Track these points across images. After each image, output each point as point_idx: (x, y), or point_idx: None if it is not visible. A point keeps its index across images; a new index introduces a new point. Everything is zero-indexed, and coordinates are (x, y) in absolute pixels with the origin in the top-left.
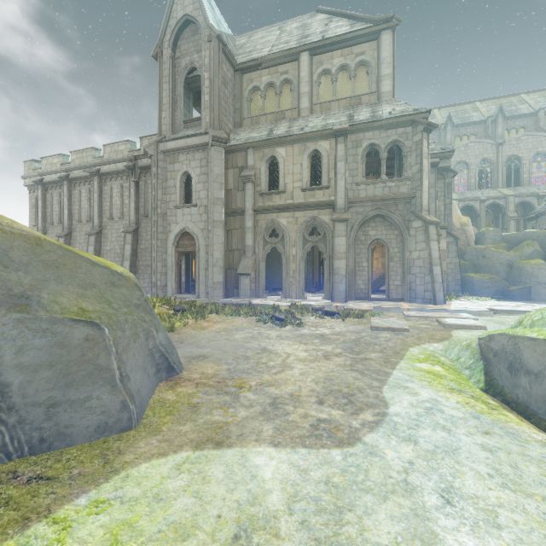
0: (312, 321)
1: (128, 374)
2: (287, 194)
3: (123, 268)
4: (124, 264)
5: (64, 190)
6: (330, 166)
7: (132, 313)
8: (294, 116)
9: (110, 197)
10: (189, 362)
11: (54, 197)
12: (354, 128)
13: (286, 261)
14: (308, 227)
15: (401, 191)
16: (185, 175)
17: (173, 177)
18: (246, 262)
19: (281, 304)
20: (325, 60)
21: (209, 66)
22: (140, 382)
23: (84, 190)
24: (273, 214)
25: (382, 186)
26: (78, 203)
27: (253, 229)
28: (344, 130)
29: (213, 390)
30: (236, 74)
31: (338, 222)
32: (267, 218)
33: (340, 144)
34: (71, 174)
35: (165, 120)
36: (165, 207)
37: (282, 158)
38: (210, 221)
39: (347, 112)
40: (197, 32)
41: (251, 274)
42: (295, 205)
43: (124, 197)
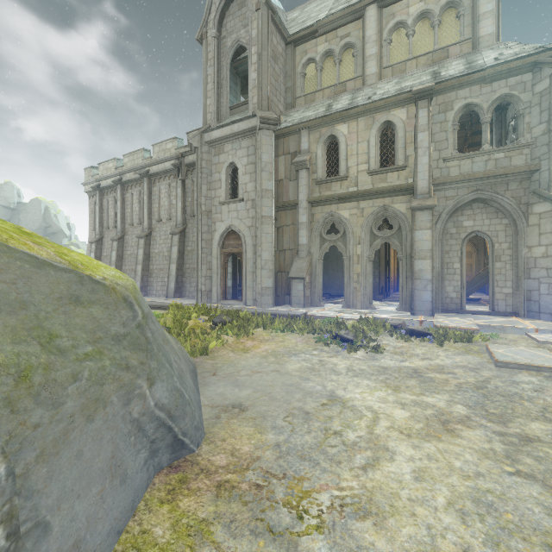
0: (393, 344)
1: (44, 516)
2: (349, 180)
3: (117, 271)
4: (171, 267)
5: (117, 194)
6: (407, 140)
7: (102, 354)
8: (358, 86)
9: (159, 198)
10: (217, 418)
11: (109, 202)
12: (442, 86)
13: (348, 262)
14: (377, 219)
15: (514, 164)
16: (231, 167)
17: (218, 170)
18: (299, 264)
19: (345, 316)
20: (398, 10)
21: (257, 39)
22: (89, 514)
23: (135, 193)
24: (332, 206)
25: (484, 159)
26: (130, 206)
27: (308, 225)
28: (428, 90)
29: (246, 515)
30: (288, 48)
31: (419, 210)
32: (325, 211)
33: (422, 109)
34: (123, 177)
35: (209, 108)
36: (210, 204)
37: (344, 136)
38: (258, 217)
39: (430, 69)
40: (244, 5)
41: (305, 278)
42: (360, 192)
43: (171, 197)
